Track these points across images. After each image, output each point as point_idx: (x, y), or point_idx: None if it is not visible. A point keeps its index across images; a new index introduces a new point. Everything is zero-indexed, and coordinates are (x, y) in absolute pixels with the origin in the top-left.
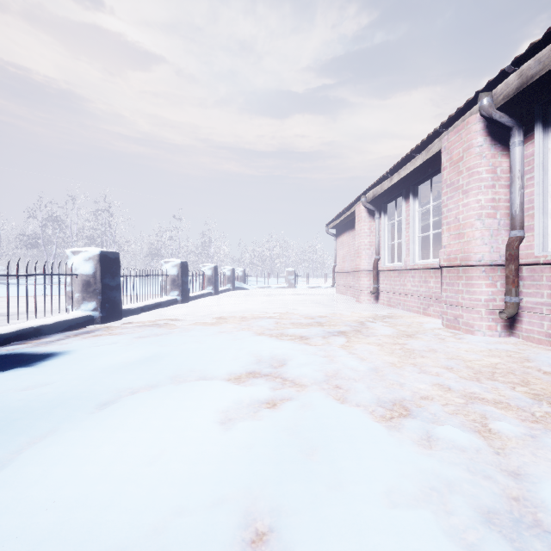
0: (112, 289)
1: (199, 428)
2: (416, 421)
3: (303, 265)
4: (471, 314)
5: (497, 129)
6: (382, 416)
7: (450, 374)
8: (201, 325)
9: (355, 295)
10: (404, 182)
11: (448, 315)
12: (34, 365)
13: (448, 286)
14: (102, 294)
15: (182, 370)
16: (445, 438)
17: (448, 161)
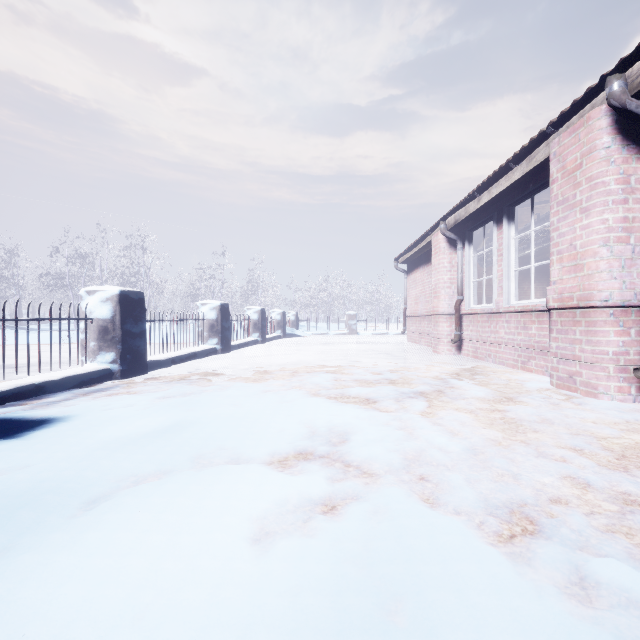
0: (135, 337)
1: (219, 552)
2: (553, 546)
3: (366, 308)
4: (593, 371)
5: (630, 125)
6: (497, 533)
7: (583, 461)
8: (241, 382)
9: (432, 344)
10: (495, 202)
11: (559, 372)
12: (20, 437)
13: (559, 334)
14: (122, 342)
15: (208, 448)
16: (611, 584)
17: (560, 171)
